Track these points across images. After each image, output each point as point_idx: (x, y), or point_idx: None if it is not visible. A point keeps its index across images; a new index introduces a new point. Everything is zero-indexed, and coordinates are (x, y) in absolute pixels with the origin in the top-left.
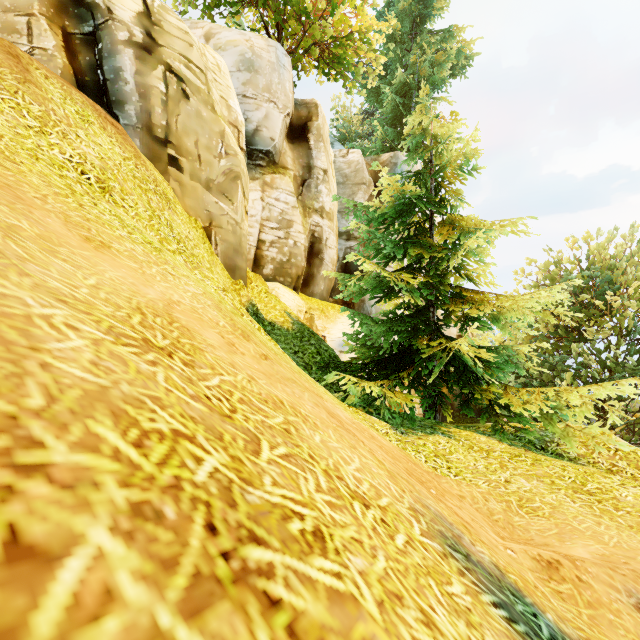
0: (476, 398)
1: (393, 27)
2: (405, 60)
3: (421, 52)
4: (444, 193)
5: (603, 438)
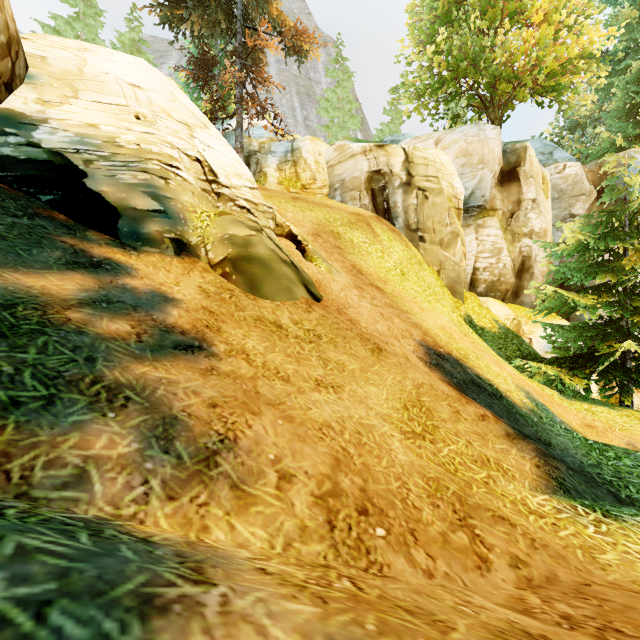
0: None
1: (627, 16)
2: None
3: None
4: None
5: None
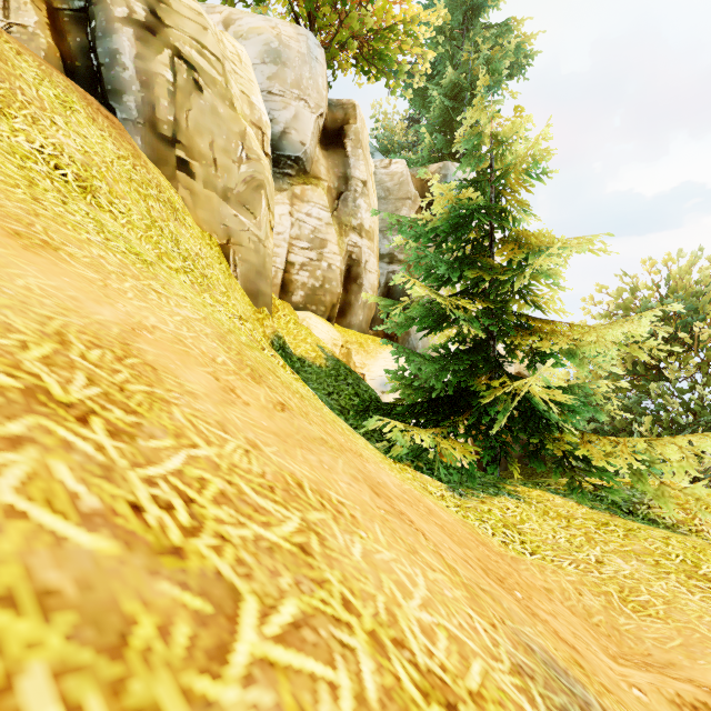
0: (547, 449)
1: (442, 19)
2: (455, 59)
3: (474, 48)
4: (506, 204)
5: (710, 501)
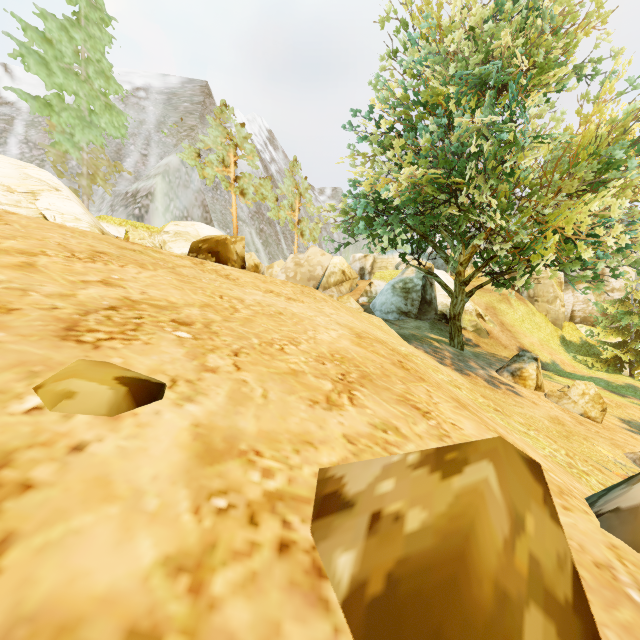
0: (637, 369)
1: None
2: None
3: None
4: None
5: None
